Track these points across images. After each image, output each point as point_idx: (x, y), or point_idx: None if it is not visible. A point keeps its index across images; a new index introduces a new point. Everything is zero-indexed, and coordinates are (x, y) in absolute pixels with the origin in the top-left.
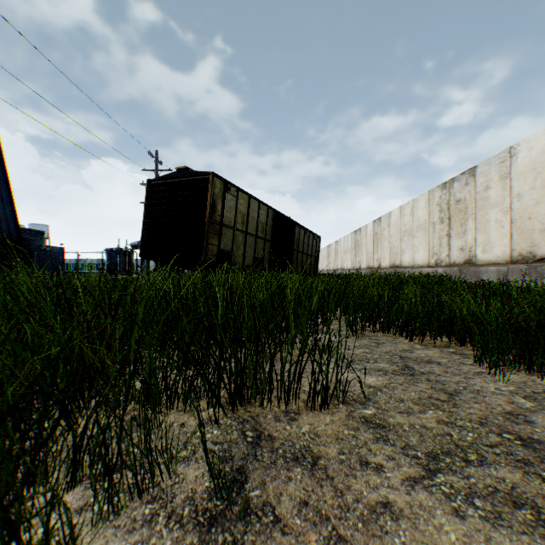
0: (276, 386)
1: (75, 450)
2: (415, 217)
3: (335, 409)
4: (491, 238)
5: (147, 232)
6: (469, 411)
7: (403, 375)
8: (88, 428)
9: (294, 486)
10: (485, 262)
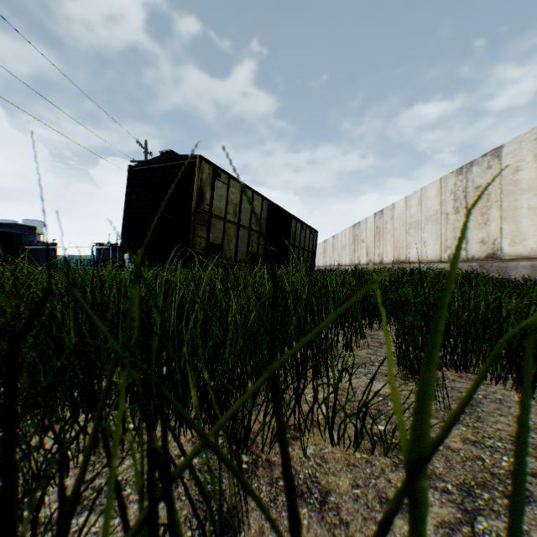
0: None
1: None
2: (423, 208)
3: None
4: (523, 228)
5: (128, 224)
6: None
7: None
8: None
9: None
10: (514, 256)
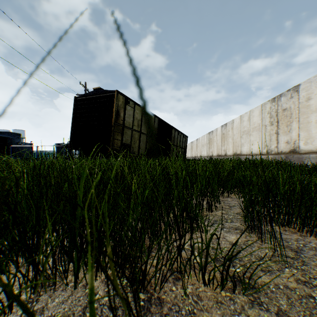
0: None
1: None
2: (251, 122)
3: None
4: (312, 134)
5: (74, 132)
6: None
7: None
8: None
9: None
10: (307, 151)
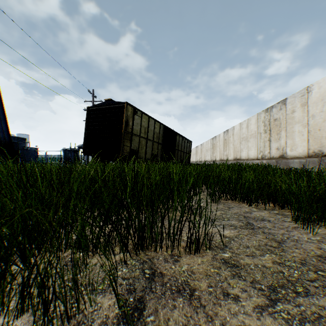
0: (165, 236)
1: (22, 288)
2: (249, 129)
3: (204, 253)
4: (296, 142)
5: (87, 139)
6: (293, 255)
7: (247, 229)
8: (33, 272)
9: (177, 313)
10: (292, 157)
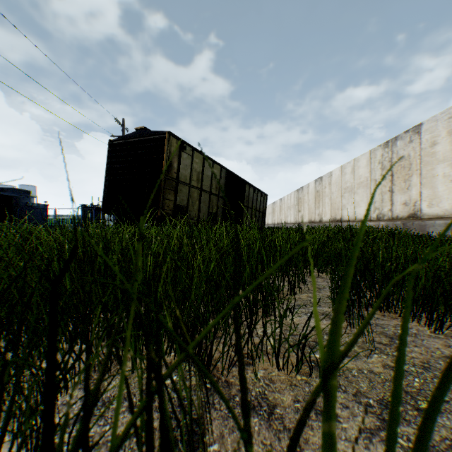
0: None
1: None
2: (356, 175)
3: None
4: (439, 193)
5: (109, 189)
6: None
7: None
8: None
9: None
10: (432, 216)
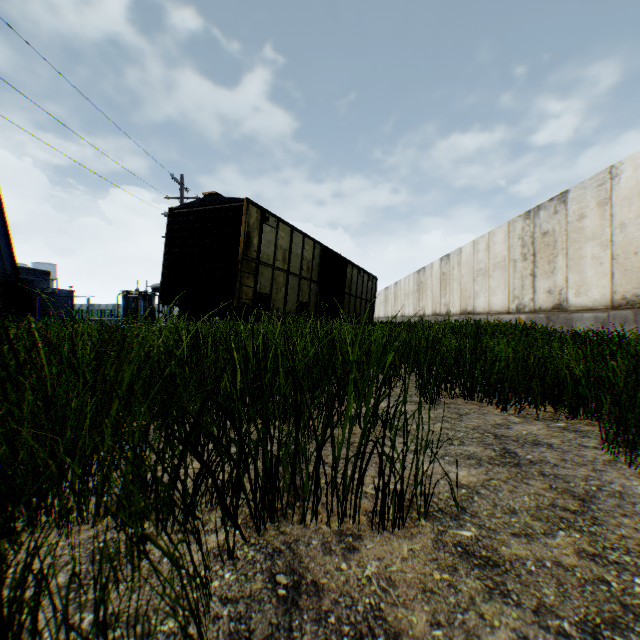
0: (324, 484)
1: None
2: (491, 253)
3: (414, 527)
4: (587, 278)
5: (169, 272)
6: (620, 532)
7: (504, 466)
8: None
9: None
10: (579, 308)
